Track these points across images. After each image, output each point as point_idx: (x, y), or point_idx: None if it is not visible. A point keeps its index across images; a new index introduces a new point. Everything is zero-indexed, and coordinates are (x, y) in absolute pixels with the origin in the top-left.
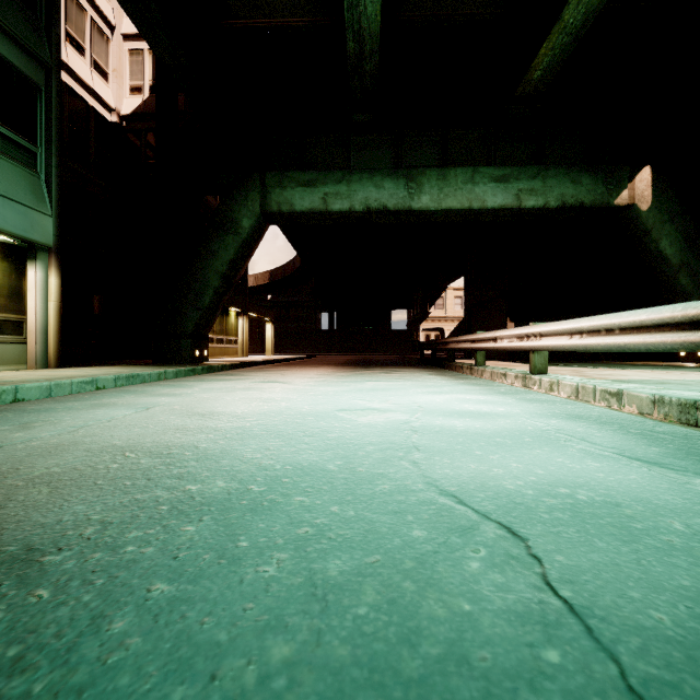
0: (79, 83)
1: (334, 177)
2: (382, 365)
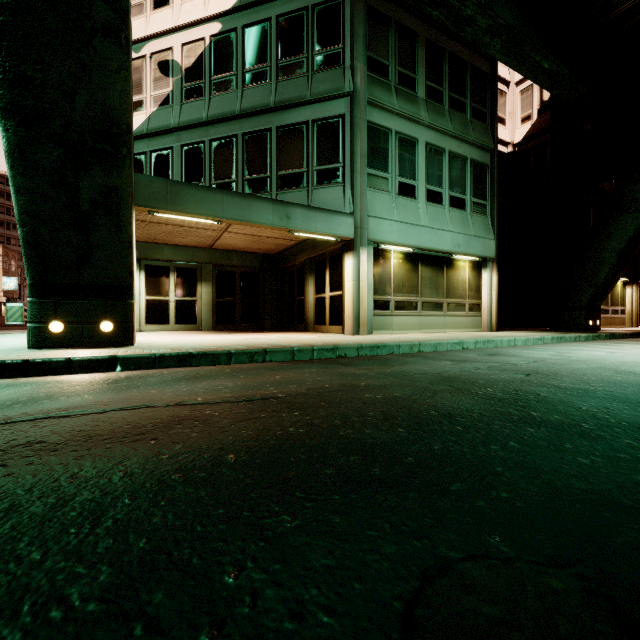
0: None
1: None
2: None
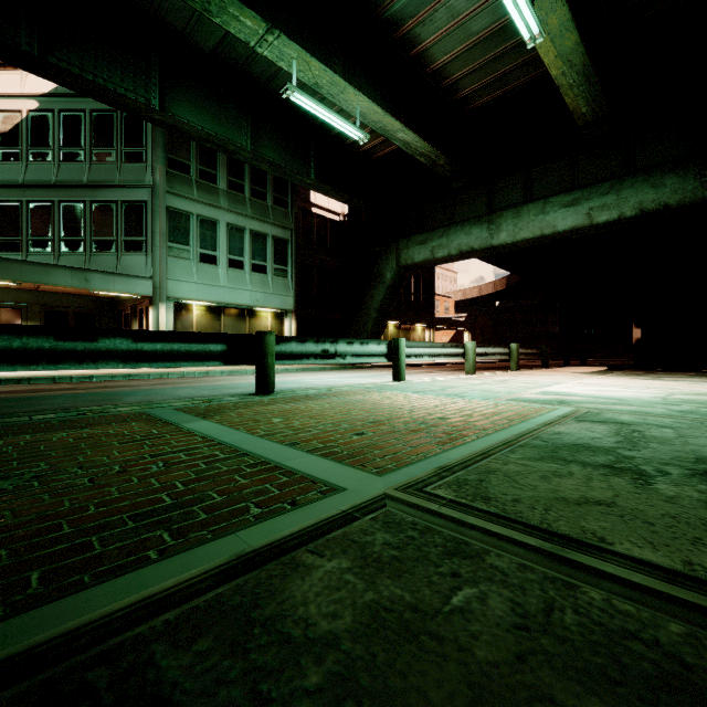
0: (321, 209)
1: (438, 234)
2: (485, 369)
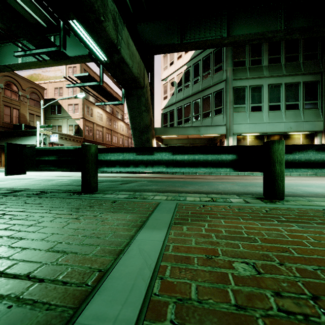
0: None
1: None
2: None
